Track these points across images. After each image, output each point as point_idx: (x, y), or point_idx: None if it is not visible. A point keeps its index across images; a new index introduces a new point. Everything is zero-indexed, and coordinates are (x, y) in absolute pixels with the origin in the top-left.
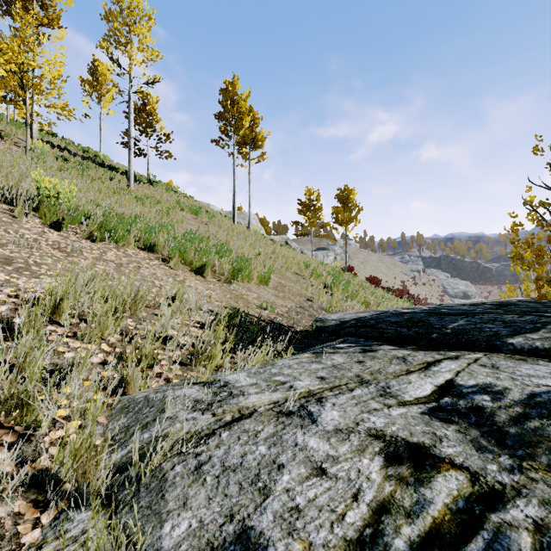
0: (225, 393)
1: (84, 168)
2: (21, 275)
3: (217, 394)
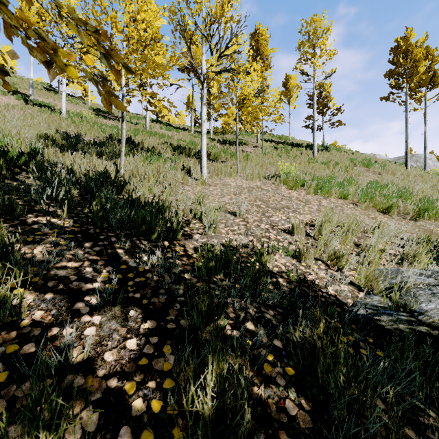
0: None
1: (286, 150)
2: (296, 214)
3: (434, 273)
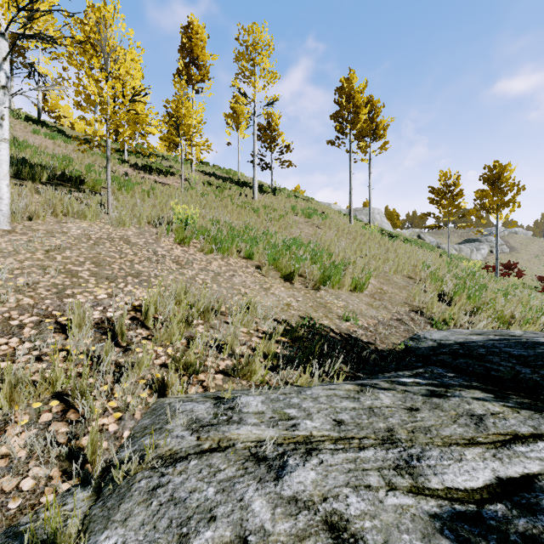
0: (224, 417)
1: (222, 188)
2: (141, 286)
3: (217, 416)
